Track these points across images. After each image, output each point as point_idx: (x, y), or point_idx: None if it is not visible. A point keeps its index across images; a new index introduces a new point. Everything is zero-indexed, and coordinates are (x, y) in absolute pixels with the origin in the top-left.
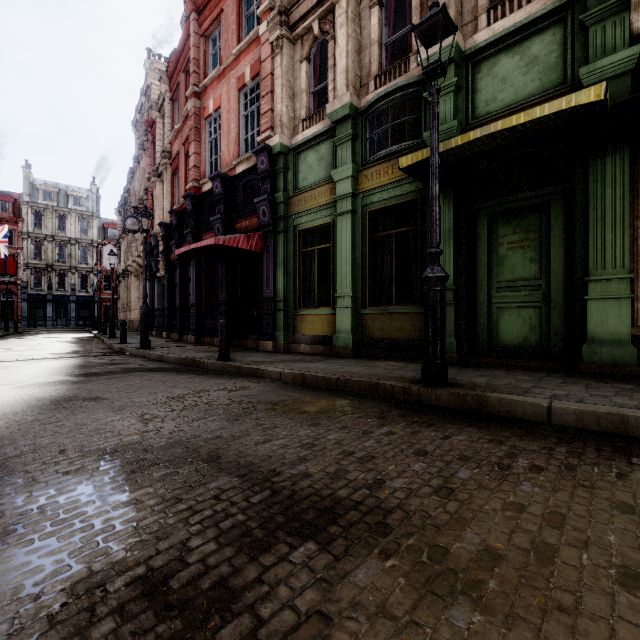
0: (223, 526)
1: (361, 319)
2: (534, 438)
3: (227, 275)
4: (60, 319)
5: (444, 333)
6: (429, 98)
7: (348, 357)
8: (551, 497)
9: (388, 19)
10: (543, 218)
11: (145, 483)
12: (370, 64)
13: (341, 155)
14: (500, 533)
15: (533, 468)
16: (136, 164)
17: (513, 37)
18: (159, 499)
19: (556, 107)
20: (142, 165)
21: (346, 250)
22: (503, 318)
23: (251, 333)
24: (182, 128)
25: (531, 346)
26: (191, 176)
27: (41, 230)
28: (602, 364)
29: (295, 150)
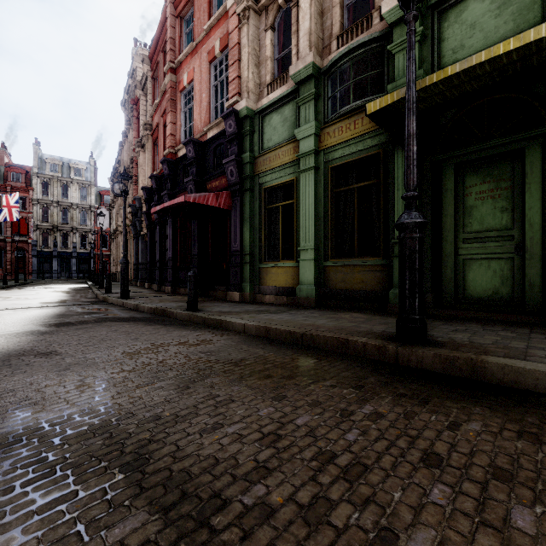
0: None
1: (323, 271)
2: None
3: (199, 231)
4: (64, 272)
5: (423, 285)
6: (393, 50)
7: (311, 308)
8: None
9: None
10: (516, 166)
11: (14, 521)
12: (332, 26)
13: (304, 114)
14: None
15: None
16: (124, 138)
17: None
18: None
19: None
20: (129, 138)
21: (309, 205)
22: (471, 270)
23: (220, 284)
24: (161, 102)
25: (502, 299)
26: (168, 143)
27: (48, 197)
28: None
29: (260, 113)
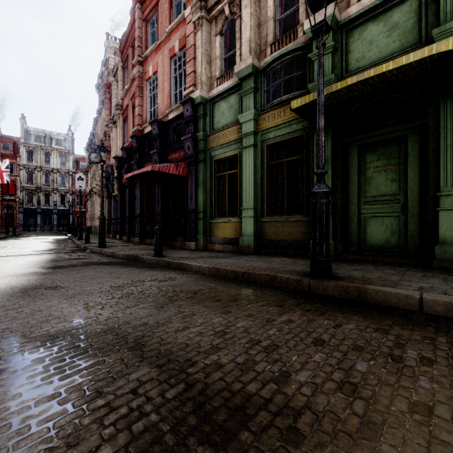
0: (135, 429)
1: (260, 226)
2: (413, 327)
3: (162, 193)
4: (46, 226)
5: (328, 236)
6: (312, 58)
7: (251, 254)
8: (452, 396)
9: (281, 1)
10: (402, 148)
11: (73, 373)
12: (267, 35)
13: (245, 103)
14: (416, 445)
15: (423, 360)
16: (98, 115)
17: (378, 9)
18: (81, 392)
19: (419, 55)
20: (102, 116)
21: (249, 174)
22: (370, 225)
23: (179, 236)
24: (130, 88)
25: (392, 246)
26: (136, 122)
27: (33, 163)
28: (451, 261)
29: (211, 101)
